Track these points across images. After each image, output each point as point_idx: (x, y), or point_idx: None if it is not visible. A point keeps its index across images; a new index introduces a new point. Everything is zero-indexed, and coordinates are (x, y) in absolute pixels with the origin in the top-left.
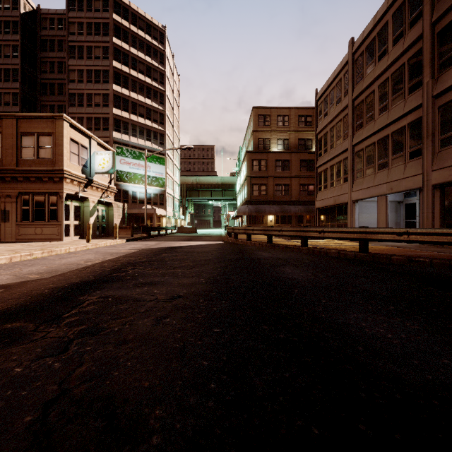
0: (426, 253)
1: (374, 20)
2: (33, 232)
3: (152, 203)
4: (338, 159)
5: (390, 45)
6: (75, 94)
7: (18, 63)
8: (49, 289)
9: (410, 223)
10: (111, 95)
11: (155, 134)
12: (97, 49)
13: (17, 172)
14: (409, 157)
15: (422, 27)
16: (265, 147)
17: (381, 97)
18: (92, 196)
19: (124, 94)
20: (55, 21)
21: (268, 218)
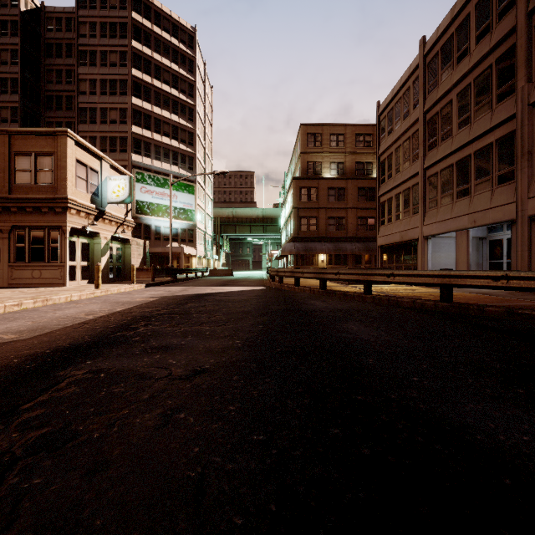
0: (527, 302)
1: (452, 13)
2: (30, 275)
3: (180, 240)
4: (406, 186)
5: (472, 43)
6: (87, 109)
7: (18, 72)
8: (21, 358)
9: (496, 264)
10: (129, 110)
11: (183, 157)
12: (112, 54)
13: (9, 201)
14: (497, 181)
15: (515, 18)
16: (315, 172)
17: (461, 107)
18: (104, 231)
19: (146, 109)
20: (62, 21)
21: (319, 258)
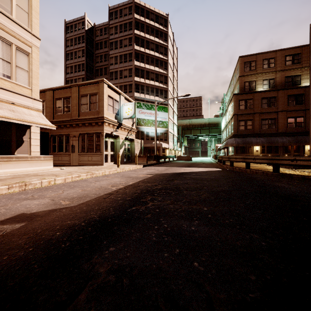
0: None
1: None
2: (87, 159)
3: (159, 139)
4: None
5: None
6: (113, 72)
7: (84, 60)
8: (62, 231)
9: None
10: (133, 69)
11: (161, 91)
12: (125, 40)
13: (78, 120)
14: None
15: None
16: (250, 88)
17: None
18: (121, 135)
19: (141, 67)
20: (102, 30)
21: (254, 148)
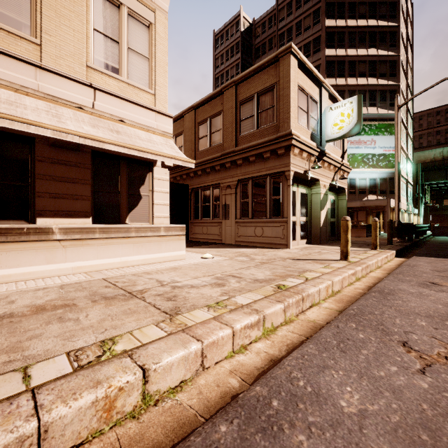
0: None
1: None
2: (252, 232)
3: (378, 192)
4: None
5: None
6: None
7: None
8: None
9: None
10: (322, 64)
11: (382, 94)
12: (306, 19)
13: (236, 154)
14: None
15: None
16: None
17: None
18: (323, 178)
19: (339, 56)
20: (266, 23)
21: None
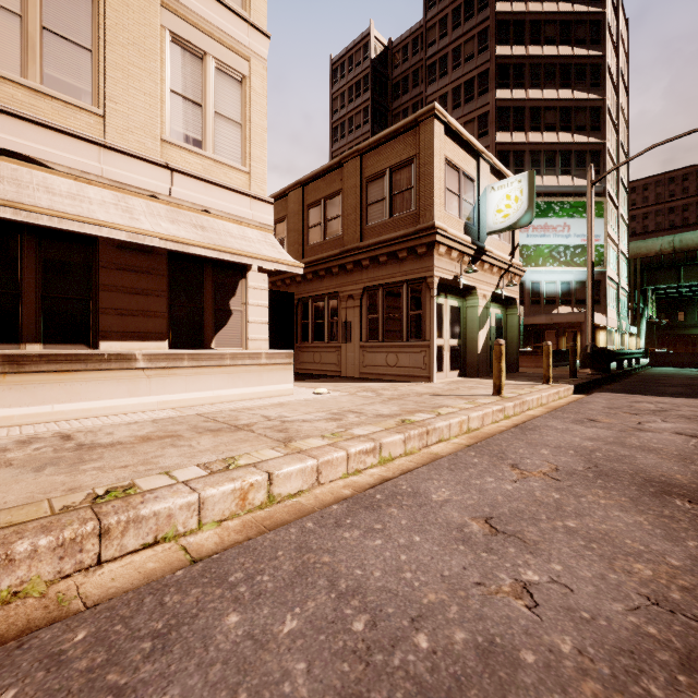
0: None
1: None
2: (383, 360)
3: (573, 302)
4: None
5: None
6: None
7: (369, 130)
8: None
9: None
10: (492, 112)
11: (580, 157)
12: (468, 44)
13: (361, 251)
14: None
15: None
16: None
17: None
18: (482, 285)
19: (516, 100)
20: (409, 47)
21: None
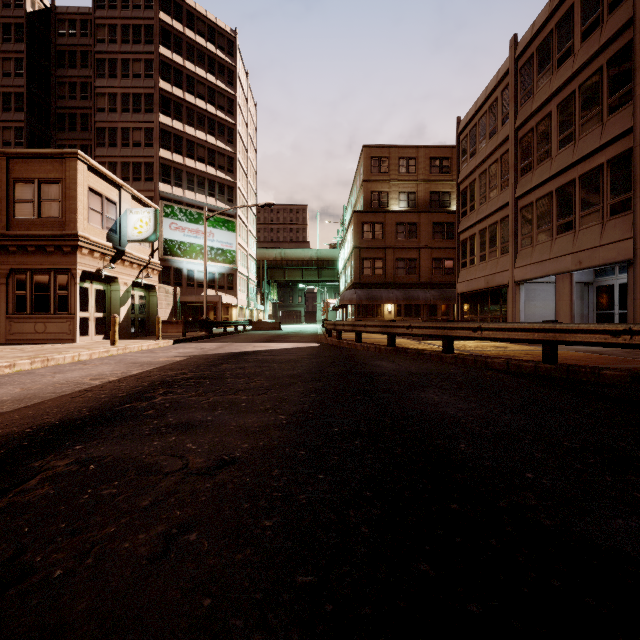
0: None
1: (551, 5)
2: (32, 328)
3: (217, 287)
4: (492, 220)
5: (577, 41)
6: (106, 129)
7: (23, 85)
8: None
9: (605, 316)
10: (156, 130)
11: (221, 187)
12: (136, 63)
13: (7, 239)
14: (609, 212)
15: (633, 8)
16: (381, 204)
17: (563, 121)
18: (124, 276)
19: (176, 129)
20: (77, 24)
21: (386, 309)
